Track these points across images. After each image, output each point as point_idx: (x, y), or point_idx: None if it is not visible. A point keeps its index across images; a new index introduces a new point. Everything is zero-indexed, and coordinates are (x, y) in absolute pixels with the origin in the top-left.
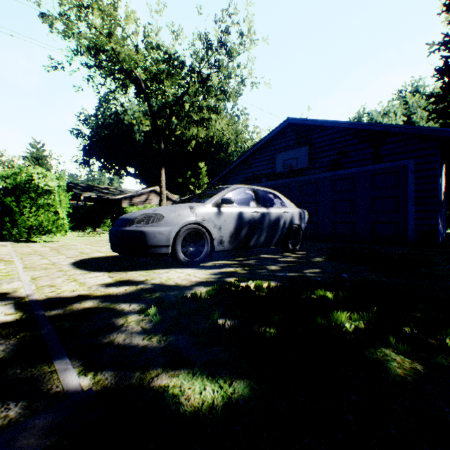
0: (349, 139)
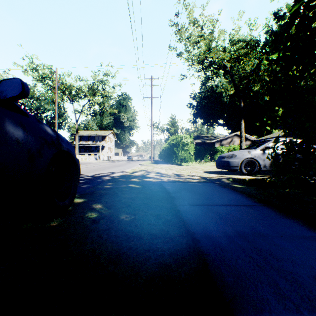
0: None
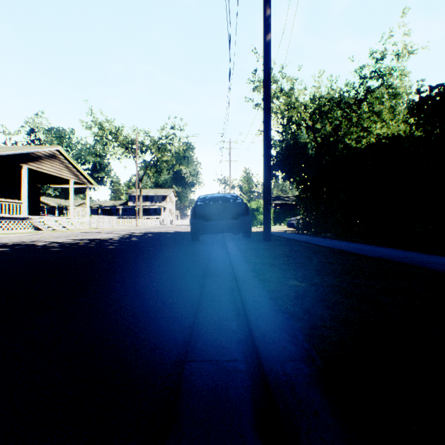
0: None
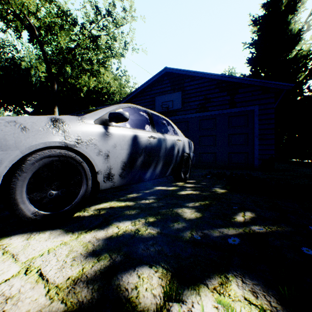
0: (212, 88)
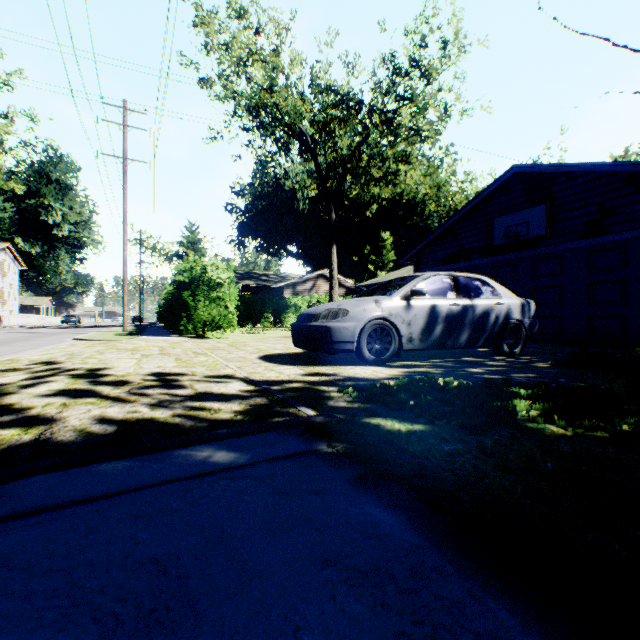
0: (618, 188)
